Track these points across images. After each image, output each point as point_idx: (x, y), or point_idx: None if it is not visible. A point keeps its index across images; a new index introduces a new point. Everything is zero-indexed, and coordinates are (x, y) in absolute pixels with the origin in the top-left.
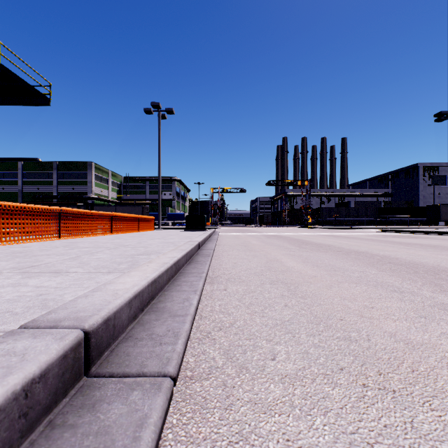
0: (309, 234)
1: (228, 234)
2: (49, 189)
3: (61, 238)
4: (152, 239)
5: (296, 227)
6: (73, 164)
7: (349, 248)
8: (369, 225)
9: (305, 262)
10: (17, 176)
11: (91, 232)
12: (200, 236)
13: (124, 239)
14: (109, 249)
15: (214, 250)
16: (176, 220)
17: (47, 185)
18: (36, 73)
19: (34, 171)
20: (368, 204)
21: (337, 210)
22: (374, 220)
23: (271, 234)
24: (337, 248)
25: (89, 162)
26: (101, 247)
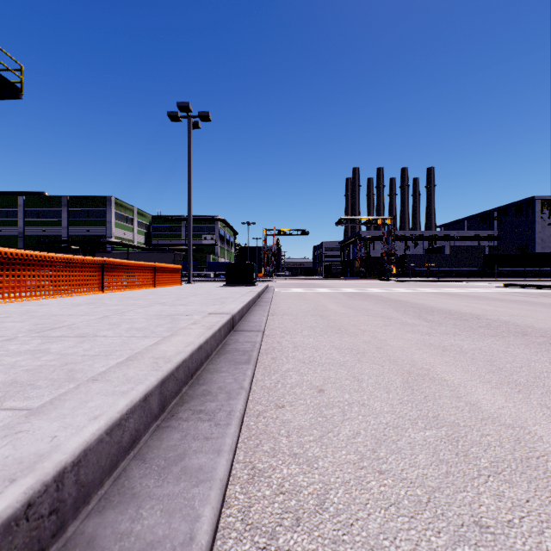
0: (405, 290)
1: (287, 290)
2: (57, 231)
3: None
4: (147, 306)
5: (375, 279)
6: (87, 199)
7: (525, 323)
8: (470, 276)
9: (522, 389)
10: (17, 214)
11: (56, 289)
12: (241, 299)
13: (97, 306)
14: None
15: (264, 329)
16: (219, 271)
17: (56, 226)
18: None
19: (39, 209)
20: (468, 249)
21: (429, 257)
22: (478, 270)
23: (350, 290)
24: (504, 325)
25: (109, 196)
26: None
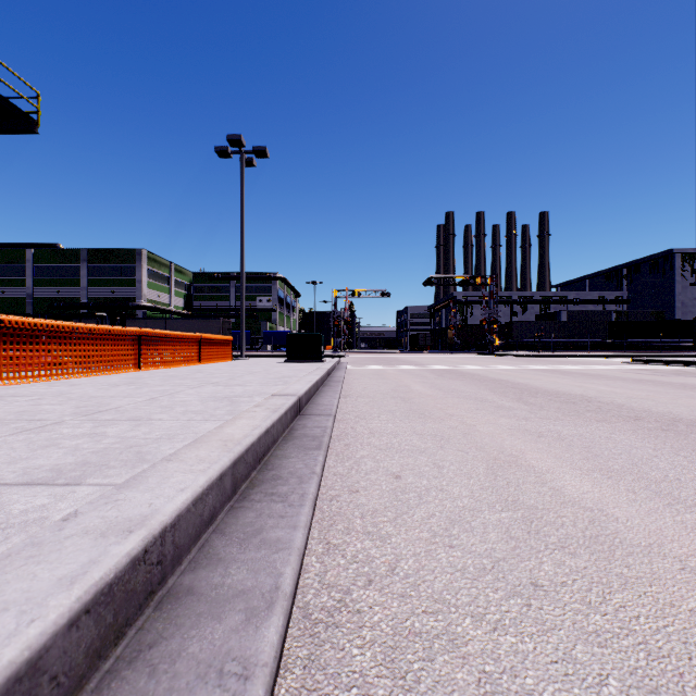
0: (509, 367)
1: (363, 367)
2: (75, 293)
3: (2, 383)
4: (198, 386)
5: (473, 353)
6: (112, 252)
7: (642, 406)
8: (593, 350)
9: (613, 475)
10: (24, 271)
11: (86, 367)
12: (307, 378)
13: (138, 386)
14: (16, 433)
15: (336, 413)
16: (278, 343)
17: (73, 287)
18: (7, 69)
19: (52, 265)
20: (590, 315)
21: (541, 325)
22: (602, 342)
23: (441, 367)
24: (616, 408)
25: (139, 249)
26: (19, 420)
